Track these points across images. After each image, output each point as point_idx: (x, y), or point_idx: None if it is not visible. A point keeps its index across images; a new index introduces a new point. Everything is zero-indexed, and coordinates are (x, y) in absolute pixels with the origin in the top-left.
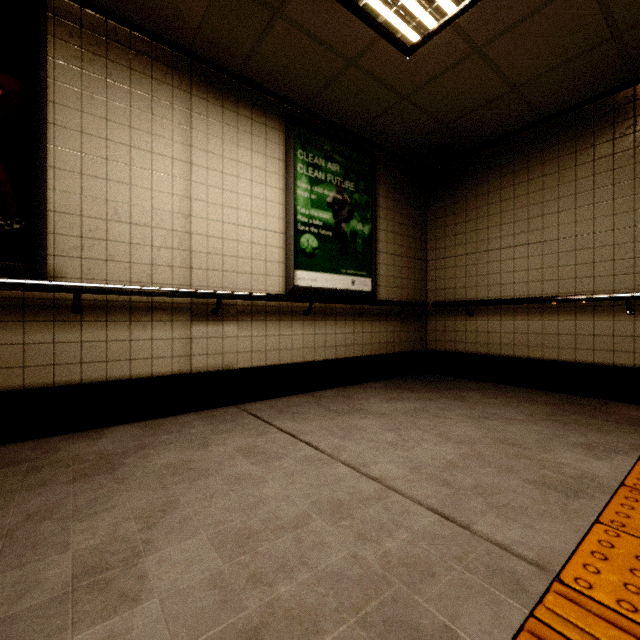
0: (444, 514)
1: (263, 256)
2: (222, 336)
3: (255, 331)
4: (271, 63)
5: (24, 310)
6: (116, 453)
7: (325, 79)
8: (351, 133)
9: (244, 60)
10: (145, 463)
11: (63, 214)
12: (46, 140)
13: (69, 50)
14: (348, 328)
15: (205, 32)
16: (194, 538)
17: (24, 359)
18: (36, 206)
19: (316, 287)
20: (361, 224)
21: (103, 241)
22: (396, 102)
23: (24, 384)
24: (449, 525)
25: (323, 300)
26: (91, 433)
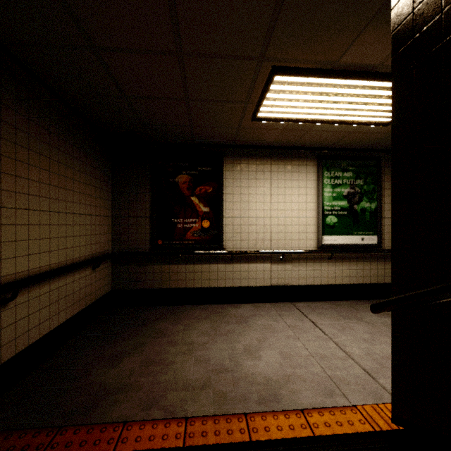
0: (368, 372)
1: (304, 230)
2: (284, 270)
3: (300, 268)
4: (307, 141)
5: (217, 260)
6: (246, 316)
7: (338, 138)
8: (361, 150)
9: (294, 143)
10: (256, 322)
11: (227, 225)
12: (223, 201)
13: (229, 166)
14: (359, 266)
15: (277, 141)
16: (273, 350)
17: (217, 277)
18: (221, 225)
19: (335, 244)
20: (369, 203)
21: (239, 233)
22: (388, 135)
23: (217, 285)
24: (367, 376)
25: (339, 252)
26: (235, 305)
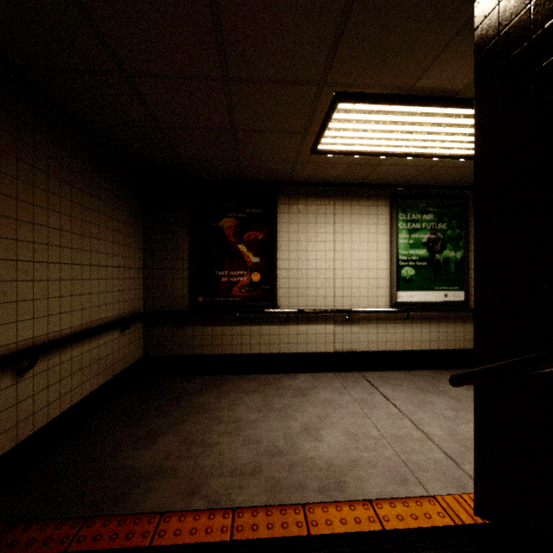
0: (450, 457)
1: (375, 285)
2: (350, 333)
3: (370, 330)
4: (379, 177)
5: (269, 321)
6: (304, 388)
7: (415, 174)
8: (444, 187)
9: (363, 179)
10: (316, 396)
11: (282, 279)
12: (276, 249)
13: (284, 207)
14: (441, 328)
15: (341, 177)
16: (336, 430)
17: (269, 341)
18: (274, 278)
19: (413, 301)
20: (453, 252)
21: (296, 288)
22: None
23: (269, 351)
24: (449, 461)
25: (418, 311)
26: (292, 375)
